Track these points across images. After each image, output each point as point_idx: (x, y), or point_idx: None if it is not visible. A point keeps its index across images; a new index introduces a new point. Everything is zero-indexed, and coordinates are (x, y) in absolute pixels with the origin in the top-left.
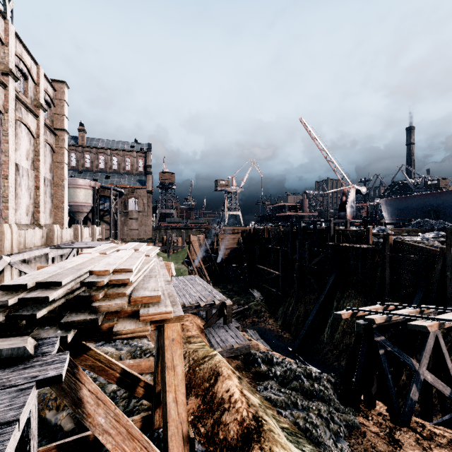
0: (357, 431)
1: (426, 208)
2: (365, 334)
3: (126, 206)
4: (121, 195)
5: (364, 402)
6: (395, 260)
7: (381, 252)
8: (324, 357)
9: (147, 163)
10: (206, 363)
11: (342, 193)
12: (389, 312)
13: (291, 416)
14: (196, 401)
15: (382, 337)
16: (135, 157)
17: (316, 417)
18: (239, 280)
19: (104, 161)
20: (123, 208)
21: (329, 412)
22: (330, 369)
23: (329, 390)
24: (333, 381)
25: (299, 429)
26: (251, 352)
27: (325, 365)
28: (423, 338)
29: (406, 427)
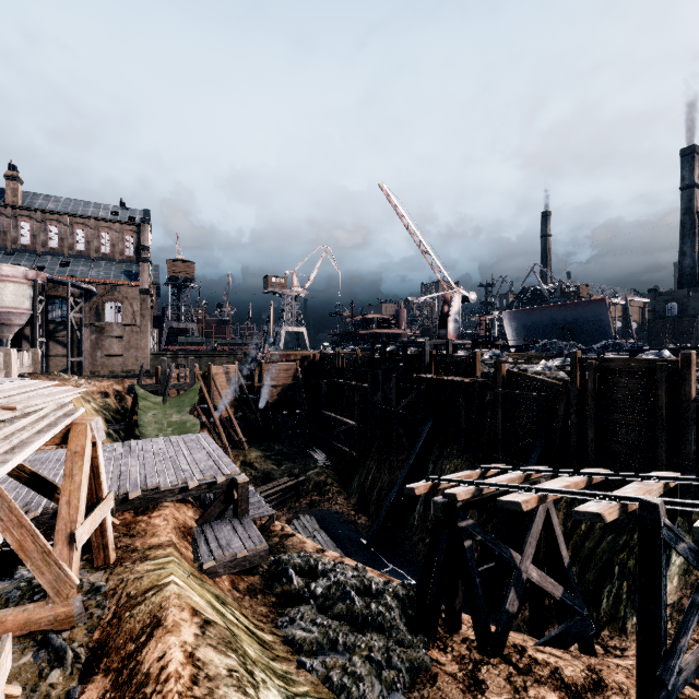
0: (426, 676)
1: (559, 325)
2: (446, 517)
3: (99, 315)
4: (89, 295)
5: (446, 624)
6: (509, 399)
7: (491, 388)
8: (412, 550)
9: (142, 243)
10: (146, 602)
11: (443, 300)
12: (480, 481)
13: (322, 666)
14: (103, 684)
15: (469, 520)
16: (118, 231)
17: (362, 663)
18: (294, 436)
19: (59, 235)
20: (94, 319)
21: (387, 649)
22: (419, 567)
23: (393, 611)
24: (402, 595)
25: (331, 688)
26: (281, 559)
27: (413, 562)
28: (532, 515)
29: (498, 657)
